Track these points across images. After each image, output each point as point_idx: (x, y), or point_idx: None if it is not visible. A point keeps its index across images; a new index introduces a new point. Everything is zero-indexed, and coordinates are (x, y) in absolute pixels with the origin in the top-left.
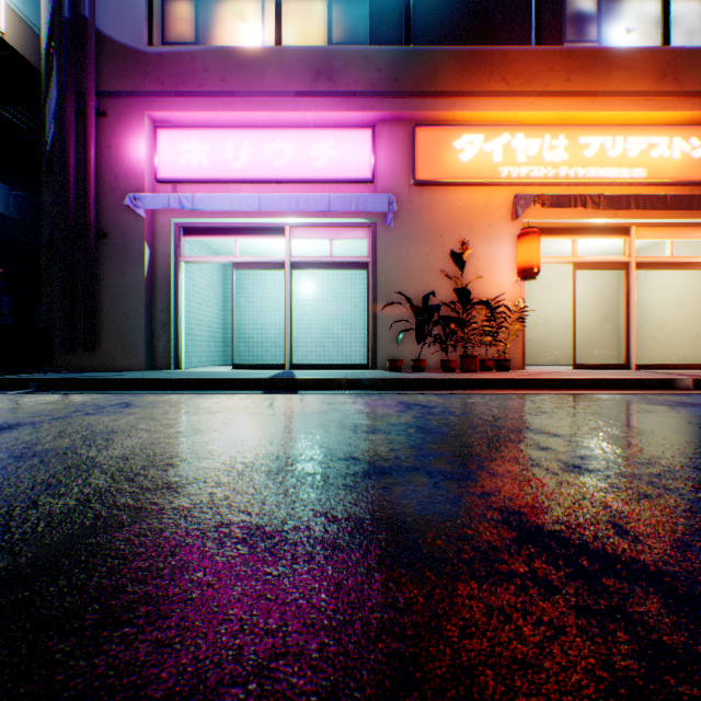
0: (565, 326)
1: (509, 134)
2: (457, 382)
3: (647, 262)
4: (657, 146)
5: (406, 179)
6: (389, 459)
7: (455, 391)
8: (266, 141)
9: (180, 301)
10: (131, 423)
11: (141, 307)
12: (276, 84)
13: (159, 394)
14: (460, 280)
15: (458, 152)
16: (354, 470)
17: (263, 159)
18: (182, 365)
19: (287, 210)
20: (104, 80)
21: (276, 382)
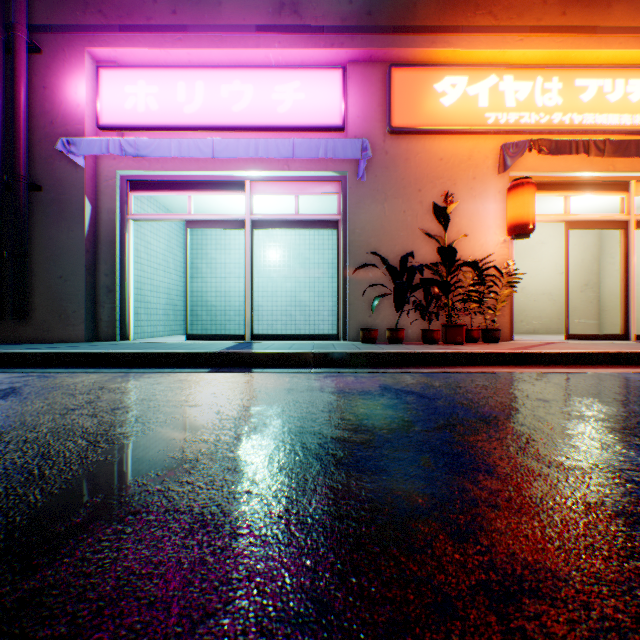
0: (544, 294)
1: (497, 75)
2: (447, 357)
3: None
4: None
5: (381, 126)
6: (422, 619)
7: (446, 369)
8: (223, 83)
9: (127, 264)
10: None
11: (81, 269)
12: (234, 18)
13: (75, 374)
14: (442, 239)
15: (439, 96)
16: None
17: (219, 103)
18: (130, 335)
19: (245, 157)
20: (39, 12)
21: (227, 357)
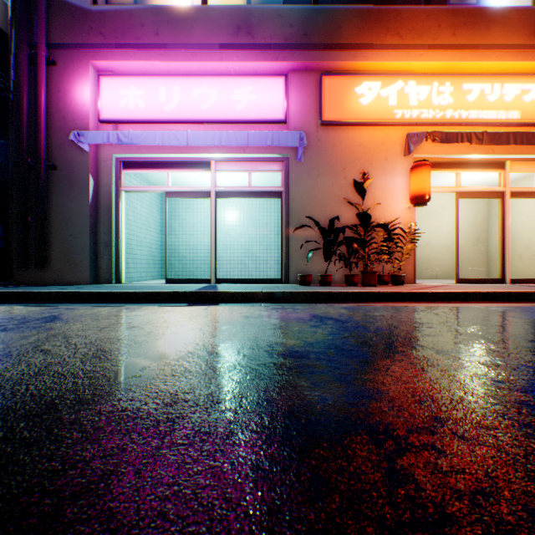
0: (444, 247)
1: (403, 81)
2: (361, 295)
3: (520, 191)
4: (529, 91)
5: (314, 120)
6: (313, 403)
7: (360, 303)
8: (194, 87)
9: (120, 225)
10: (37, 342)
11: (86, 229)
12: (202, 38)
13: (91, 307)
14: (361, 207)
15: (359, 97)
16: (269, 428)
17: (191, 102)
18: (122, 279)
19: (211, 145)
20: (54, 34)
21: (200, 295)
